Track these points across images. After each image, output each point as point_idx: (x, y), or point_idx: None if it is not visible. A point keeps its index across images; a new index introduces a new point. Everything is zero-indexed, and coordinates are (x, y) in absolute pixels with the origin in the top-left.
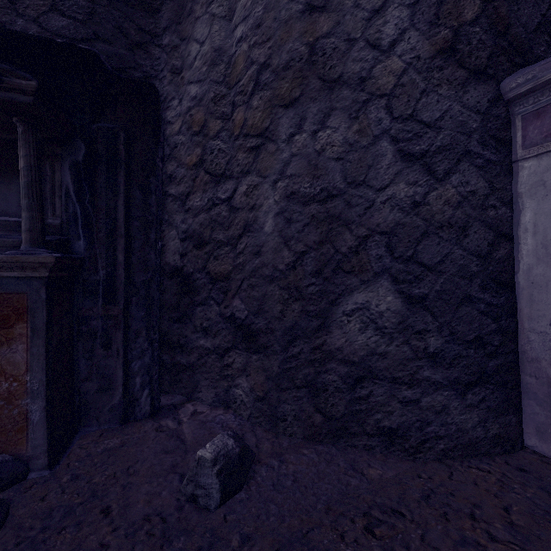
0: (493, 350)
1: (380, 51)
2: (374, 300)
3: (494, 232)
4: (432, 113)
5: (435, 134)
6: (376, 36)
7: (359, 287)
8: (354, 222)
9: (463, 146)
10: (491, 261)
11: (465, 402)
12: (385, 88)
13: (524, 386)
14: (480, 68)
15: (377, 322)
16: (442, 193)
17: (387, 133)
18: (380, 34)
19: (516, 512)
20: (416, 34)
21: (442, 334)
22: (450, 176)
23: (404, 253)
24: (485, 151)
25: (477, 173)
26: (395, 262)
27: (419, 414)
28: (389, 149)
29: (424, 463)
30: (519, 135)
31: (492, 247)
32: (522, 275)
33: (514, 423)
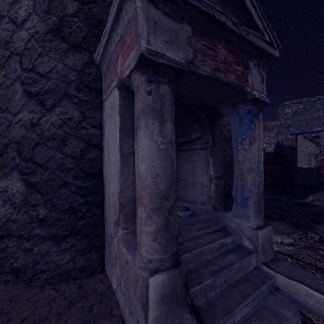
0: (83, 215)
1: (18, 25)
2: (11, 185)
3: (87, 143)
4: (45, 68)
5: (47, 81)
6: (16, 15)
7: (4, 177)
8: (2, 135)
9: (65, 90)
10: (84, 161)
11: (62, 248)
12: (19, 49)
13: (105, 235)
14: (78, 43)
15: (13, 200)
16: (50, 118)
17: (20, 78)
18: (18, 14)
19: (27, 321)
20: (37, 17)
21: (48, 206)
22: (56, 108)
23: (28, 155)
24: (81, 94)
25: (74, 107)
26: (23, 161)
27: (34, 257)
28: (21, 88)
29: (32, 289)
30: (104, 86)
31: (85, 152)
32: (105, 169)
33: (96, 257)
